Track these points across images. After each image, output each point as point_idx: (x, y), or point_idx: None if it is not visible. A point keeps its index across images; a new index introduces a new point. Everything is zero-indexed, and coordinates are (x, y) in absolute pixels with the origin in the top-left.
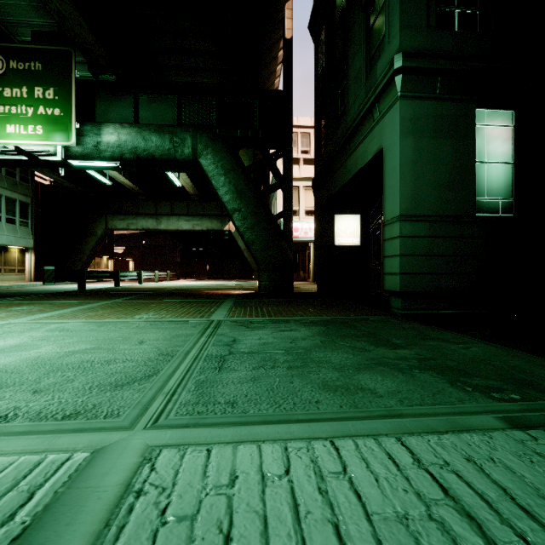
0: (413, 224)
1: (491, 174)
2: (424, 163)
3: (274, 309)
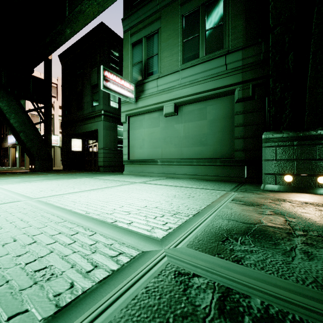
0: (105, 150)
1: (120, 140)
2: (108, 136)
3: (65, 173)
